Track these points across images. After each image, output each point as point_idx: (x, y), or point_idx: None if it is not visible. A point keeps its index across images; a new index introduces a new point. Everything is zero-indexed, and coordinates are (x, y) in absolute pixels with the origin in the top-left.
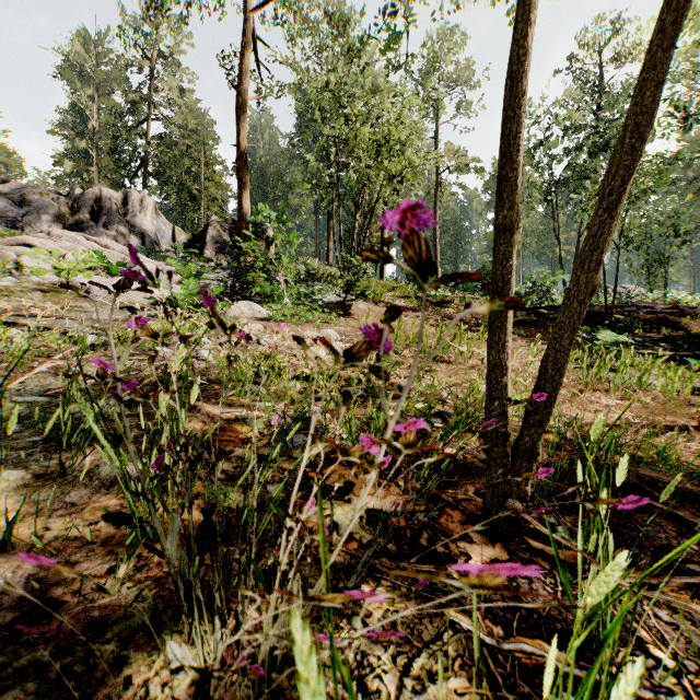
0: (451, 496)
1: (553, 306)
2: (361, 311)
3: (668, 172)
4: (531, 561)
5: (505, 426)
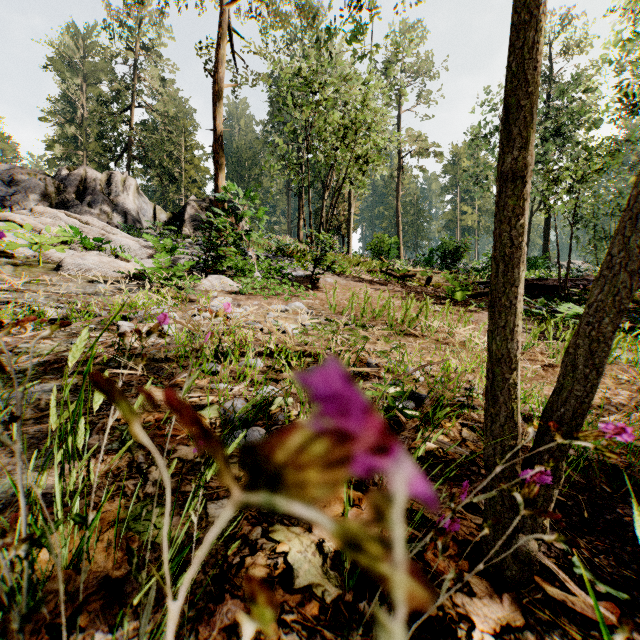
0: (436, 513)
1: None
2: (329, 284)
3: (620, 153)
4: (553, 625)
5: (515, 437)
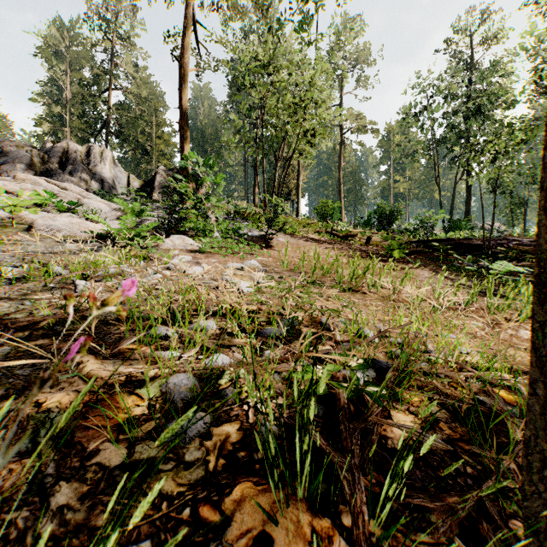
0: None
1: (439, 239)
2: (281, 243)
3: (538, 127)
4: None
5: None
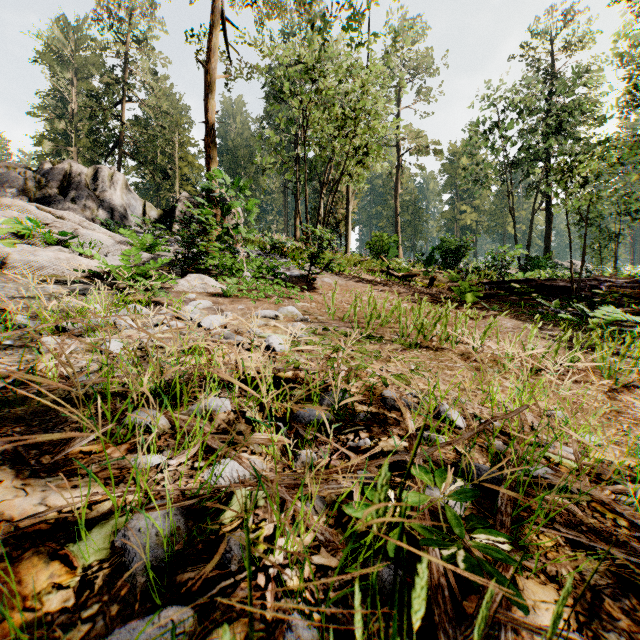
0: None
1: (516, 280)
2: (327, 285)
3: (639, 143)
4: None
5: None
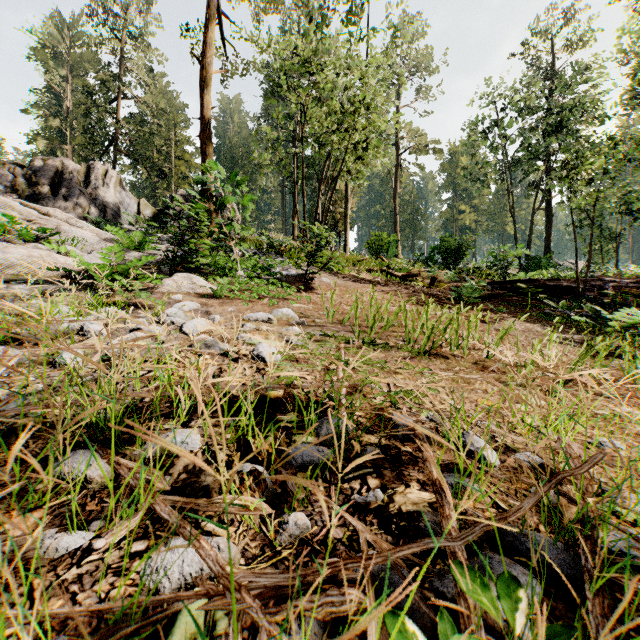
0: None
1: (519, 280)
2: (325, 285)
3: None
4: None
5: None
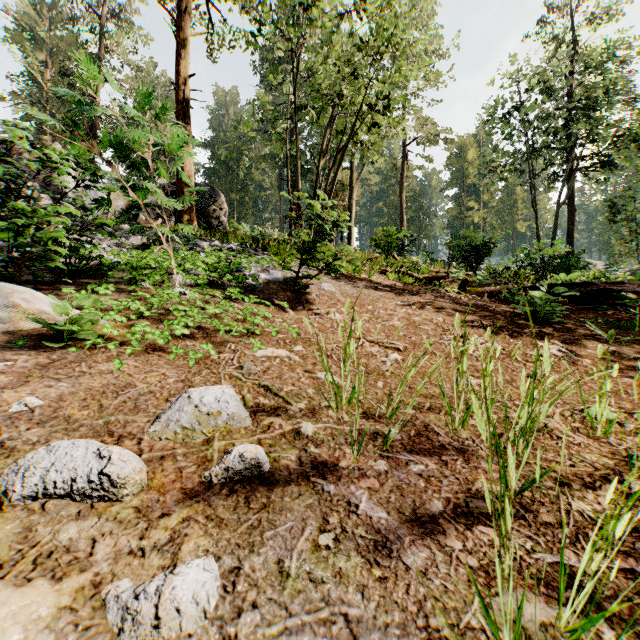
0: None
1: (570, 284)
2: (326, 295)
3: None
4: None
5: None
